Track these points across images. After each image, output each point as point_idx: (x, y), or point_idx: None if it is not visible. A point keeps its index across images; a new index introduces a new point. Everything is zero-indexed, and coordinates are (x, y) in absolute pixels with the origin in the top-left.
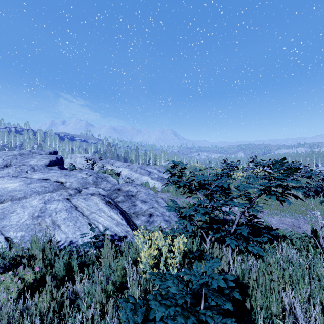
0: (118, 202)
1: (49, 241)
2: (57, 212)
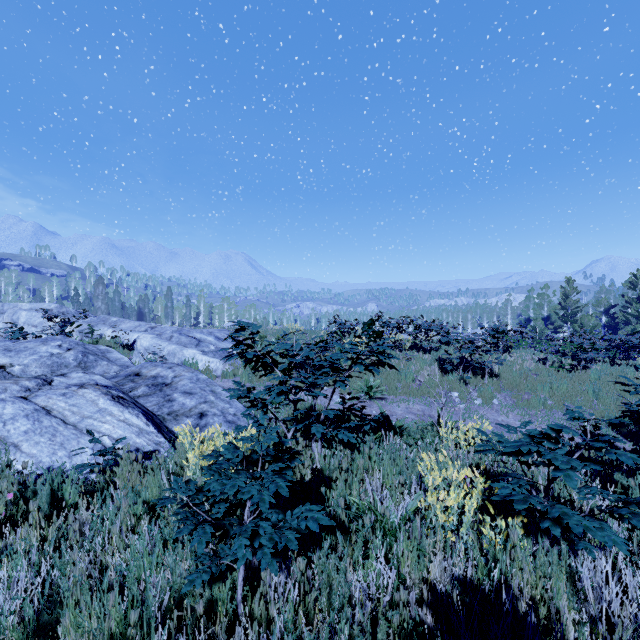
0: (138, 397)
1: (7, 467)
2: (7, 421)
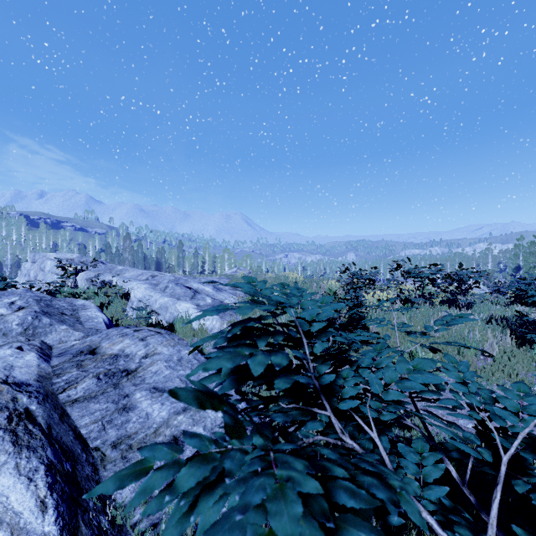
0: (72, 402)
1: None
2: None
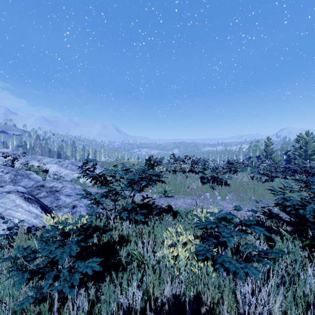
0: (40, 197)
1: None
2: None
